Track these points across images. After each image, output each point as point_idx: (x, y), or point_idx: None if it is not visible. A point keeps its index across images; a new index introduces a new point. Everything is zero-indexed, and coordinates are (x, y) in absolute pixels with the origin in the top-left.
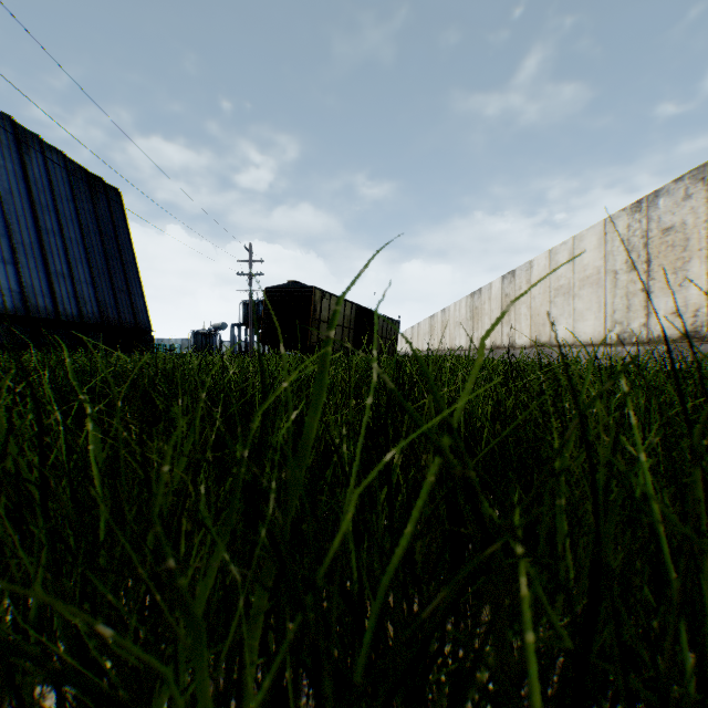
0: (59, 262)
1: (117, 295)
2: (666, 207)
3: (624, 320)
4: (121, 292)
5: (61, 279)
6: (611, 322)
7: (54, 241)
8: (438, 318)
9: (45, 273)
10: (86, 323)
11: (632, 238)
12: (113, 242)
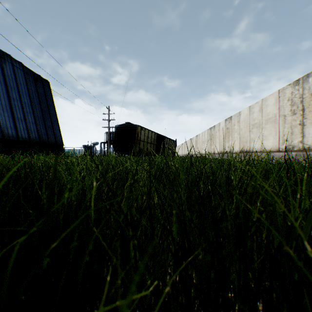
0: (19, 113)
1: (47, 129)
2: None
3: (289, 139)
4: (49, 127)
5: (20, 121)
6: (282, 140)
7: (17, 104)
8: (194, 139)
9: (12, 118)
10: (32, 141)
11: (294, 98)
12: (45, 105)
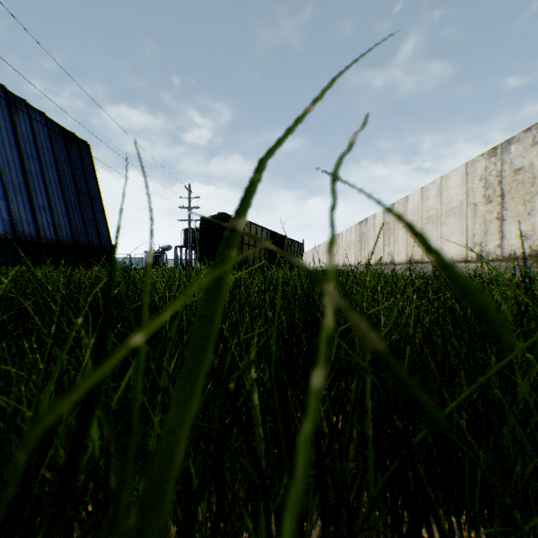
0: (41, 198)
1: (87, 224)
2: (517, 152)
3: (482, 242)
4: (89, 221)
5: (42, 211)
6: (471, 244)
7: (37, 182)
8: None
9: (30, 206)
10: (62, 245)
11: (488, 177)
12: (83, 183)
